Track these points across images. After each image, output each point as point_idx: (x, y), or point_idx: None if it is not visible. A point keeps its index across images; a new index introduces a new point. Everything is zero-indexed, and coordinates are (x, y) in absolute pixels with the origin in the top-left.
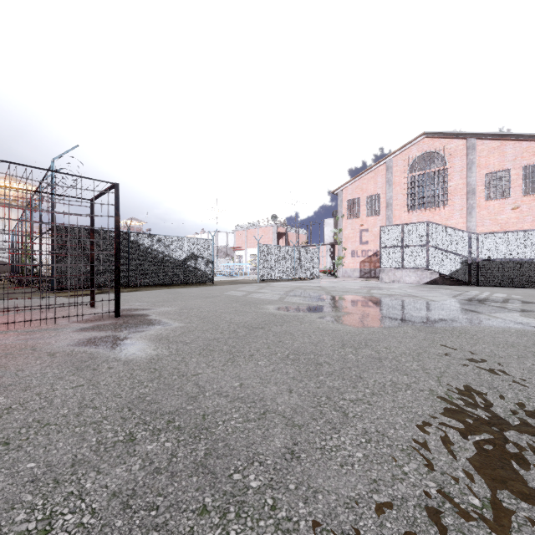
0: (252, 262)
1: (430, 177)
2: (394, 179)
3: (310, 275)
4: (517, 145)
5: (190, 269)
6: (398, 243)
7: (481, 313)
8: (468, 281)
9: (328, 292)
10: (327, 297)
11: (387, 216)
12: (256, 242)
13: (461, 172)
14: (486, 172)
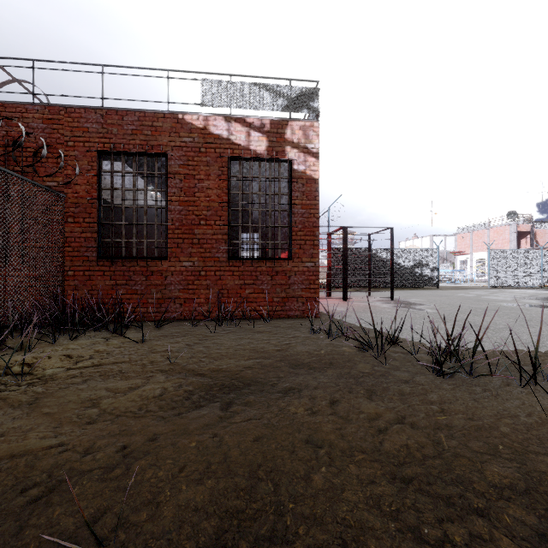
0: (478, 267)
1: None
2: None
3: None
4: None
5: (416, 275)
6: None
7: None
8: None
9: None
10: None
11: None
12: (484, 245)
13: None
14: None
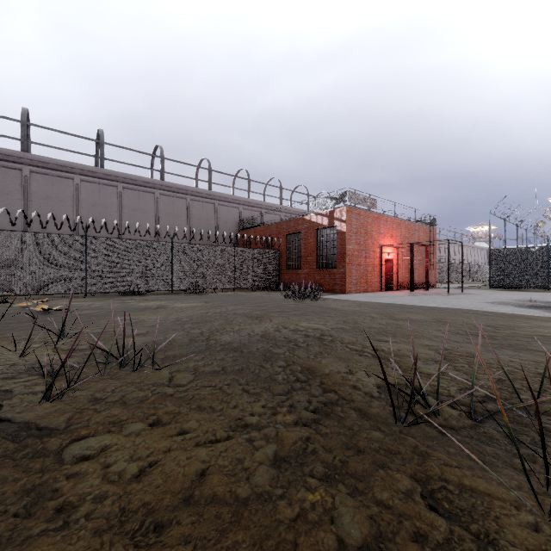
0: None
1: None
2: None
3: None
4: None
5: None
6: None
7: None
8: None
9: None
10: None
11: None
12: None
13: None
14: None
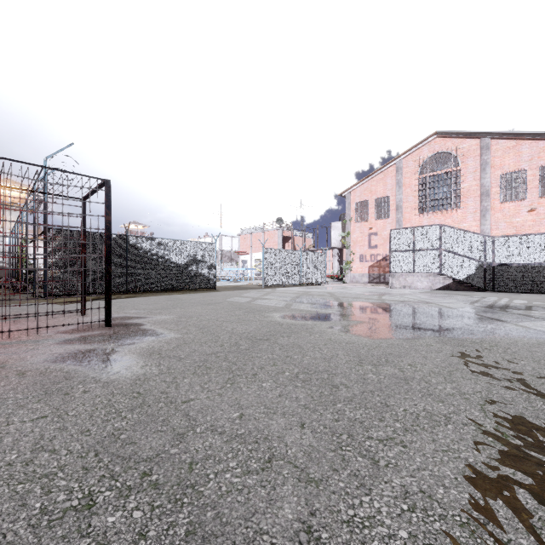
0: (256, 266)
1: (442, 178)
2: (404, 180)
3: (317, 280)
4: (533, 145)
5: (192, 274)
6: (409, 247)
7: (506, 321)
8: (483, 286)
9: (338, 299)
10: (336, 303)
11: (397, 219)
12: (261, 247)
13: (474, 173)
14: (501, 173)
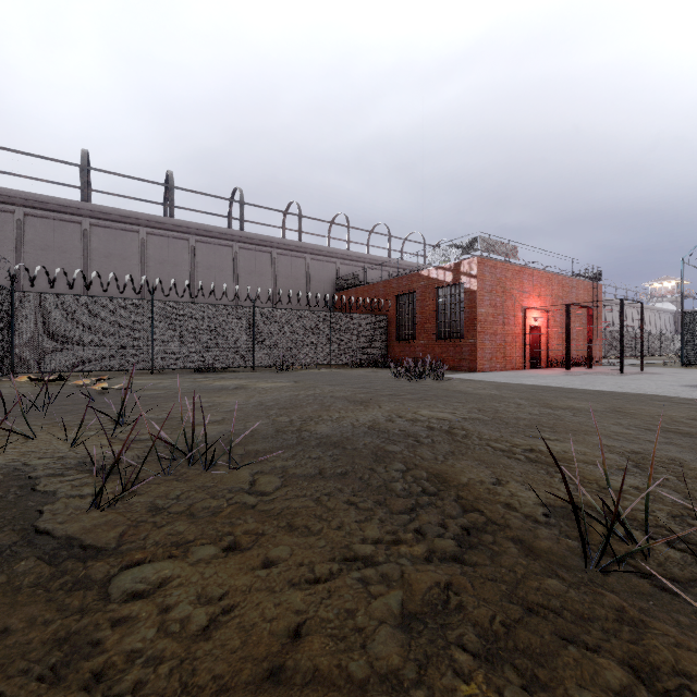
0: None
1: None
2: None
3: None
4: None
5: None
6: None
7: None
8: None
9: None
10: None
11: None
12: None
13: None
14: None
